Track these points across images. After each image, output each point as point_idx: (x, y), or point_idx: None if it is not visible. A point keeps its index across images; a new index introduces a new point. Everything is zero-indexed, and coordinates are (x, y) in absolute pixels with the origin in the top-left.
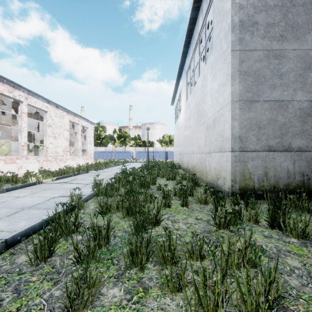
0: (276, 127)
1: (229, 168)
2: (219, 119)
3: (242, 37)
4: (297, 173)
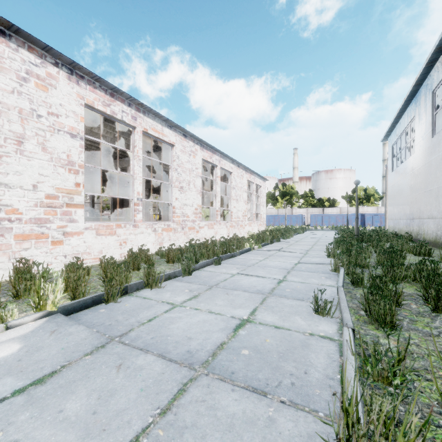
0: None
1: None
2: None
3: None
4: None
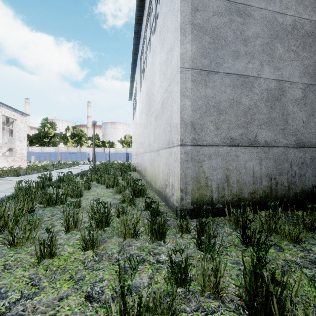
0: (239, 112)
1: (178, 172)
2: (167, 101)
3: None
4: (263, 176)
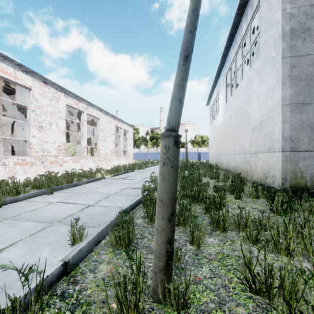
0: None
1: (280, 167)
2: (267, 121)
3: (293, 44)
4: None
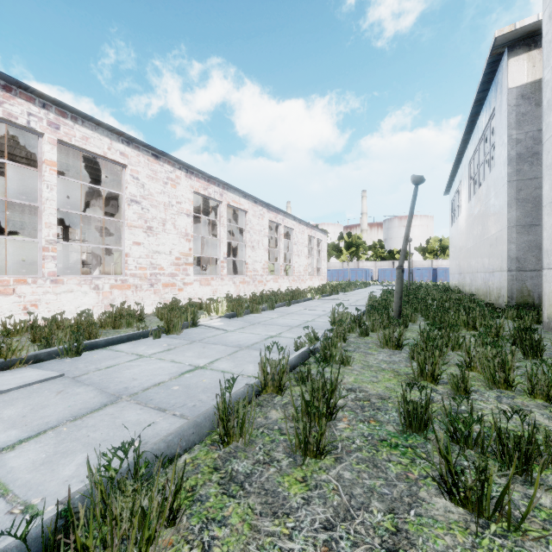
0: None
1: (506, 286)
2: (499, 240)
3: (519, 168)
4: None
